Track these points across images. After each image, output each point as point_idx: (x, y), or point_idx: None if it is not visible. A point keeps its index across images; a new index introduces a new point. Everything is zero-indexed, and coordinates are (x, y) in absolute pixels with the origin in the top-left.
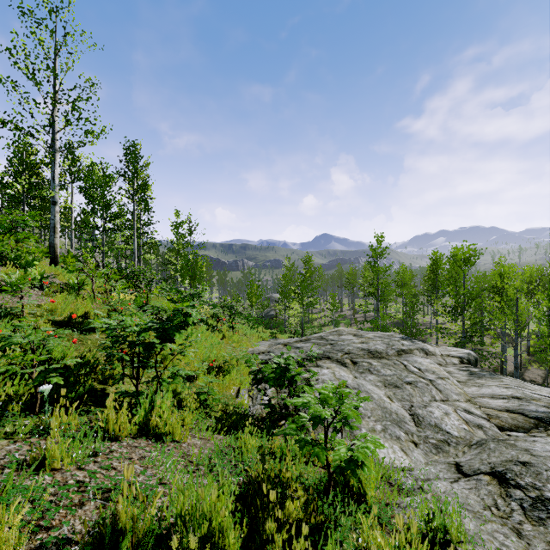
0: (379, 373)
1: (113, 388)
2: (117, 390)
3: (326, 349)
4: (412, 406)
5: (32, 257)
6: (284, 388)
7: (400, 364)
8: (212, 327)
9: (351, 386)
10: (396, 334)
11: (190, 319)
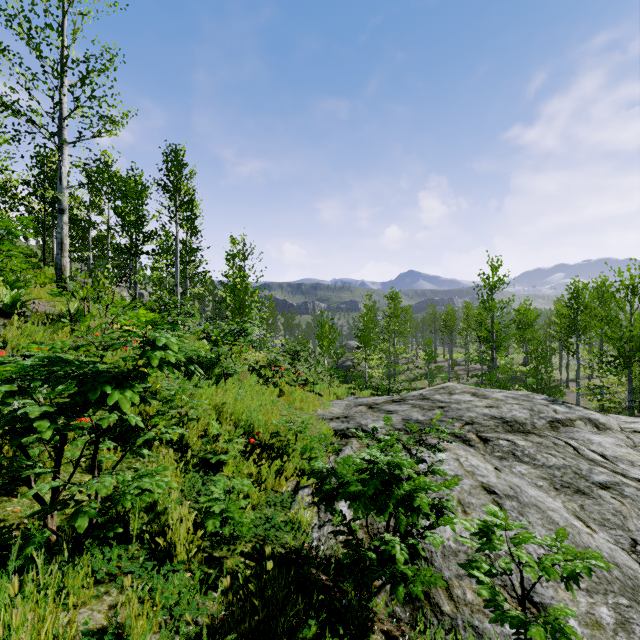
0: (535, 461)
1: (20, 503)
2: (25, 508)
3: (433, 415)
4: (633, 540)
5: (16, 277)
6: (386, 517)
7: (566, 446)
8: (266, 379)
9: (501, 491)
10: (534, 394)
11: (156, 354)
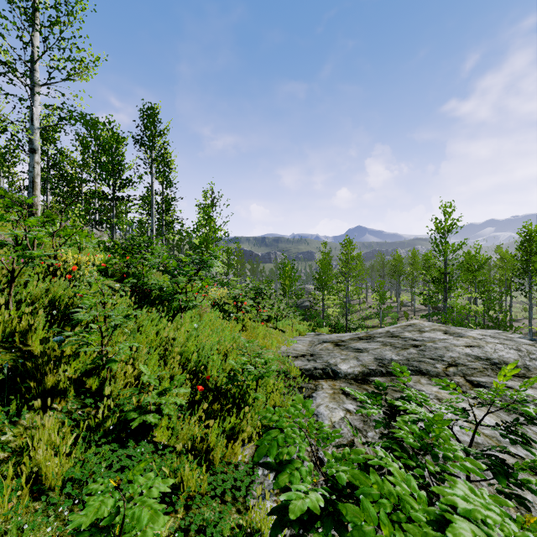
0: None
1: None
2: None
3: (409, 355)
4: None
5: None
6: None
7: None
8: (228, 315)
9: None
10: (506, 333)
11: None
